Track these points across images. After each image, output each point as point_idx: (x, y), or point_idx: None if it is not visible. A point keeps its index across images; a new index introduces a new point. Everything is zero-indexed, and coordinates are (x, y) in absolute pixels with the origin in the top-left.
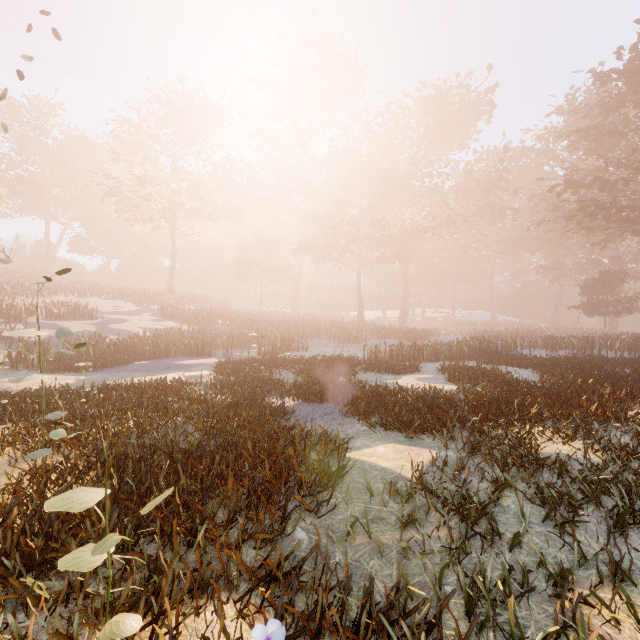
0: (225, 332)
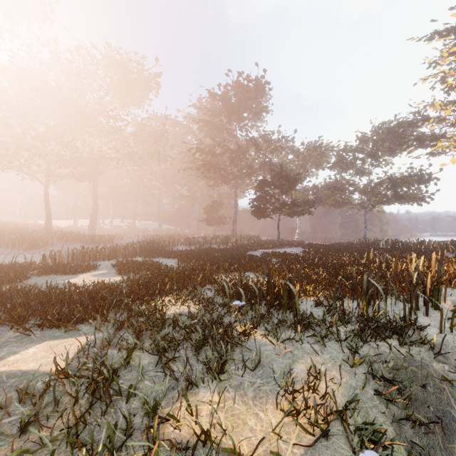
0: None
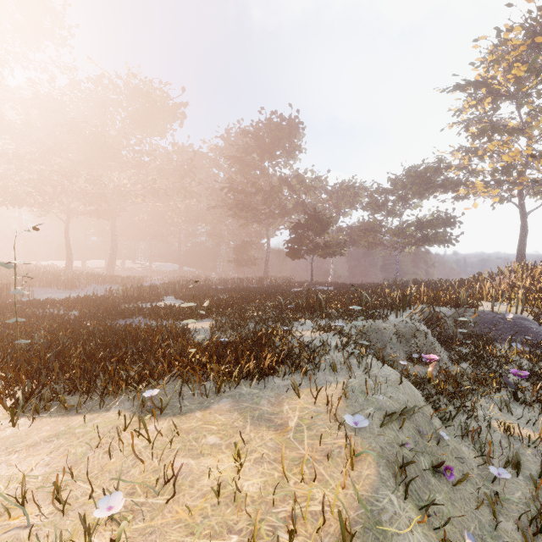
0: None
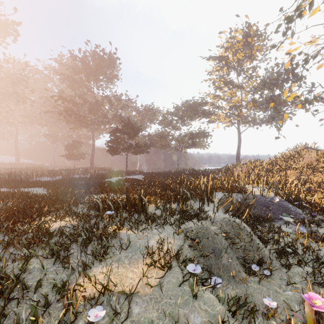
0: None
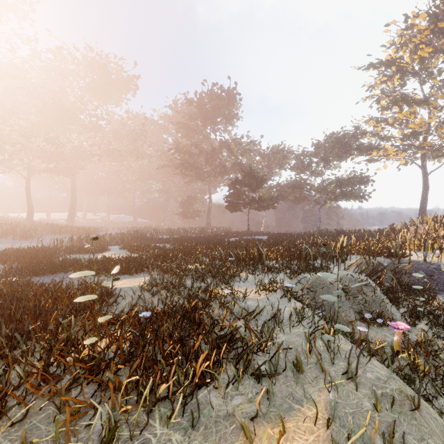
0: None
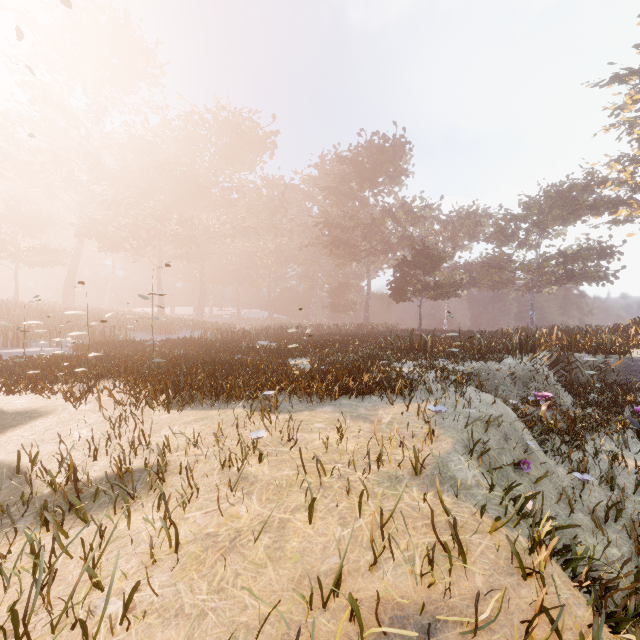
0: (0, 325)
